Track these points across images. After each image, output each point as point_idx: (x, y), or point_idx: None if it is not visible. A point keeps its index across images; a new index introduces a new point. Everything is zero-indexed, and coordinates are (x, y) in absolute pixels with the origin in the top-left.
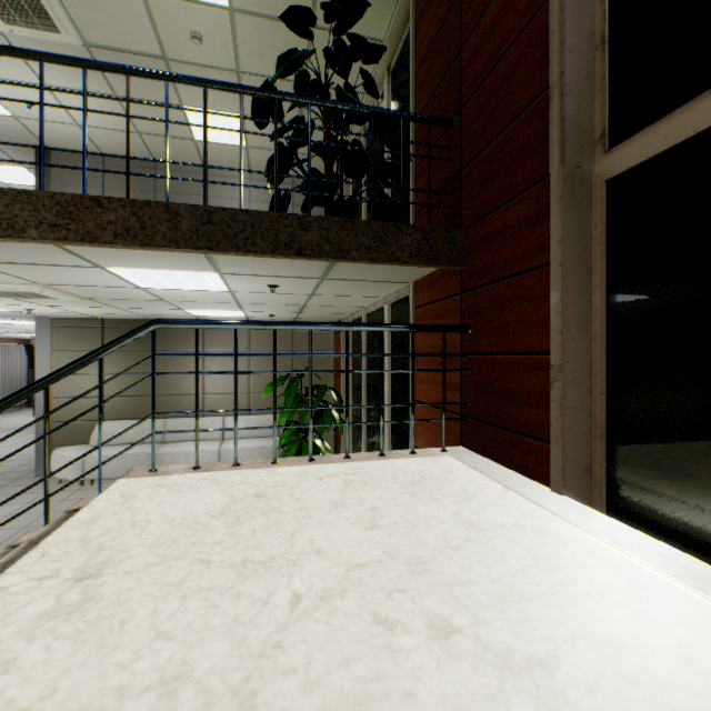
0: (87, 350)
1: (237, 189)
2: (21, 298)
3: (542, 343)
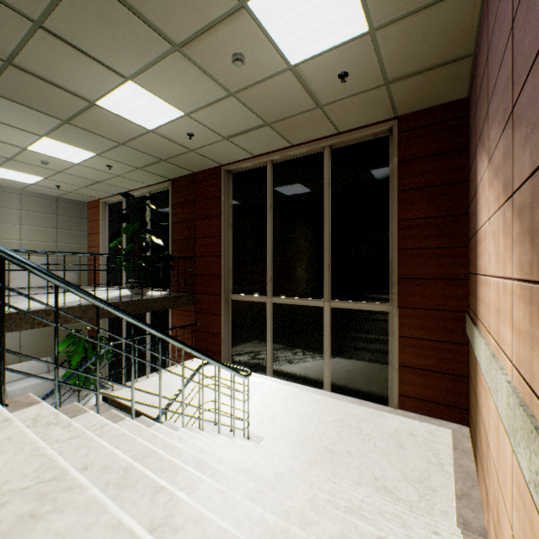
0: None
1: (9, 201)
2: None
3: (220, 332)
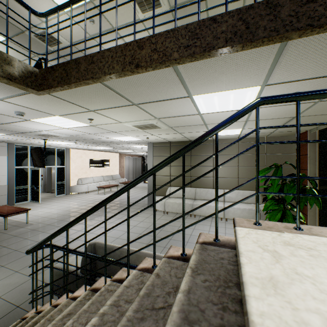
0: (164, 155)
1: None
2: (147, 129)
3: None
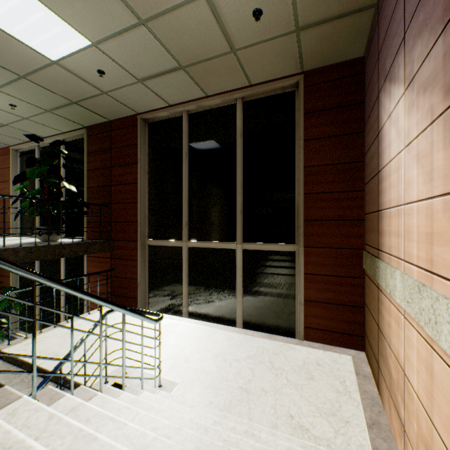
0: None
1: None
2: None
3: (136, 277)
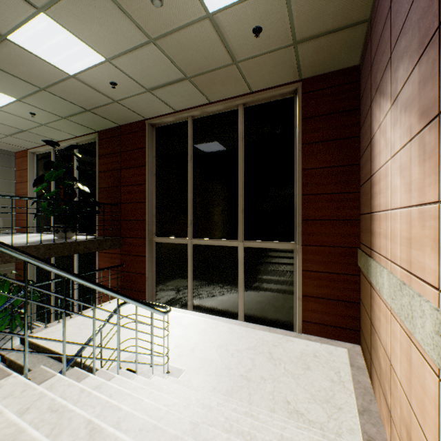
0: None
1: None
2: None
3: (144, 272)
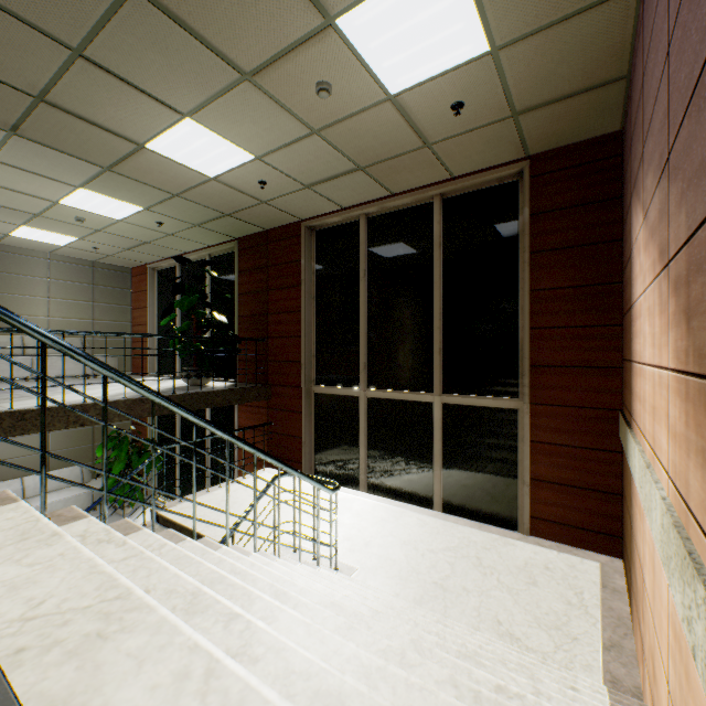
0: None
1: (35, 267)
2: None
3: (300, 434)
